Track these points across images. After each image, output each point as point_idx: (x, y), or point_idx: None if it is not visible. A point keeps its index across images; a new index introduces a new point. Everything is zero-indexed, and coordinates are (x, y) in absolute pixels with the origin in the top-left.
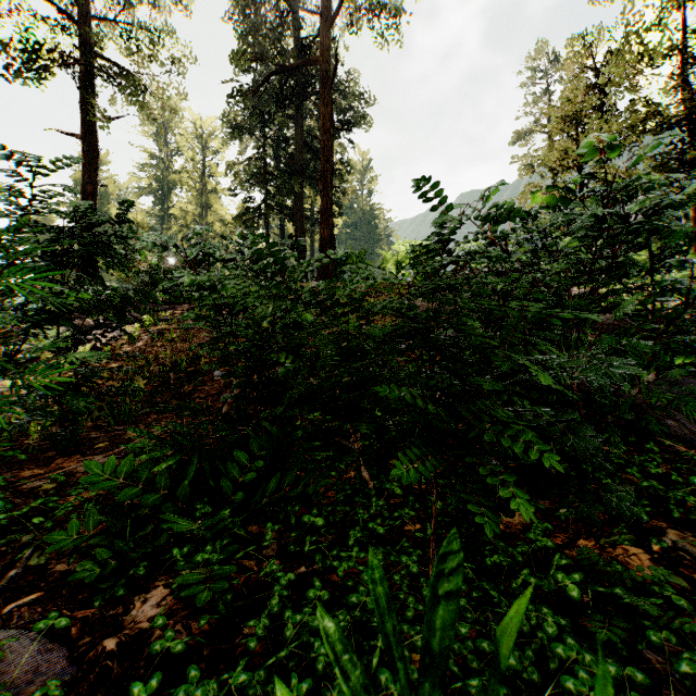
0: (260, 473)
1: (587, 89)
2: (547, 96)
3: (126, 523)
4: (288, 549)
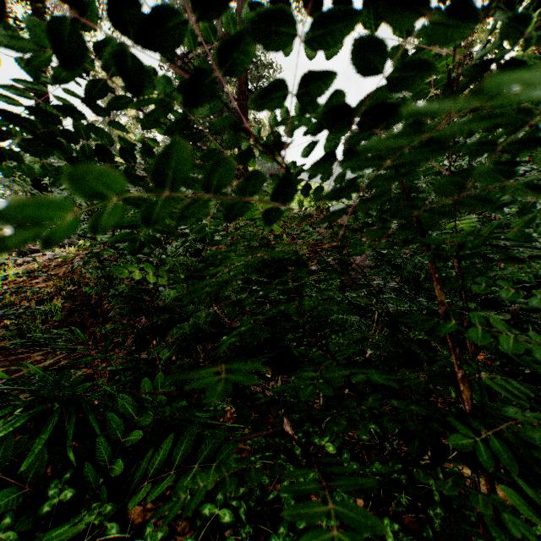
0: (155, 421)
1: None
2: None
3: None
4: None
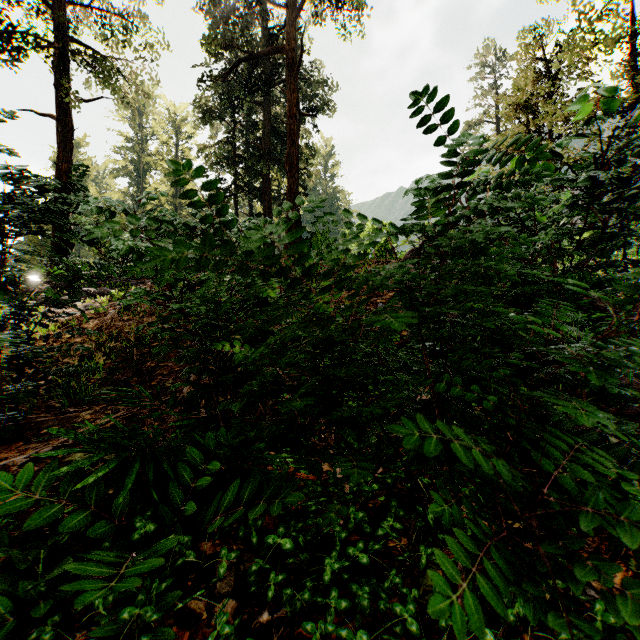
0: (218, 472)
1: (537, 79)
2: (495, 89)
3: (41, 553)
4: (248, 581)
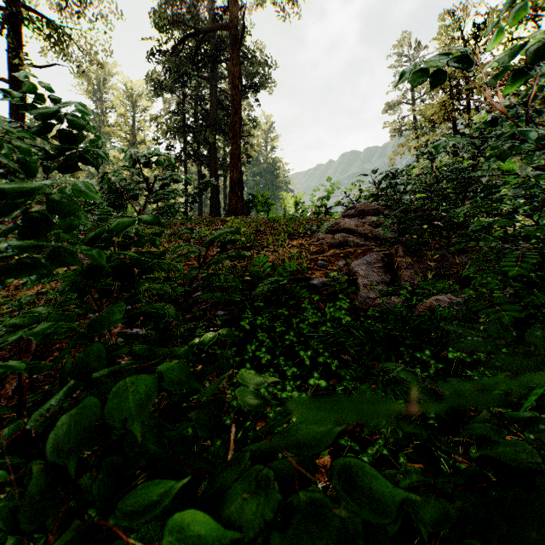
0: None
1: None
2: None
3: None
4: None
